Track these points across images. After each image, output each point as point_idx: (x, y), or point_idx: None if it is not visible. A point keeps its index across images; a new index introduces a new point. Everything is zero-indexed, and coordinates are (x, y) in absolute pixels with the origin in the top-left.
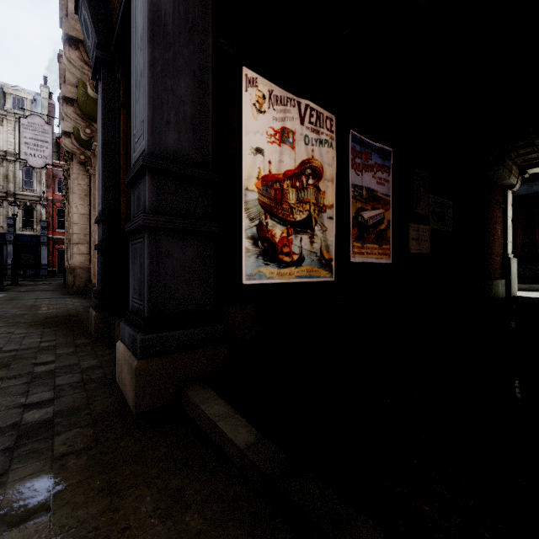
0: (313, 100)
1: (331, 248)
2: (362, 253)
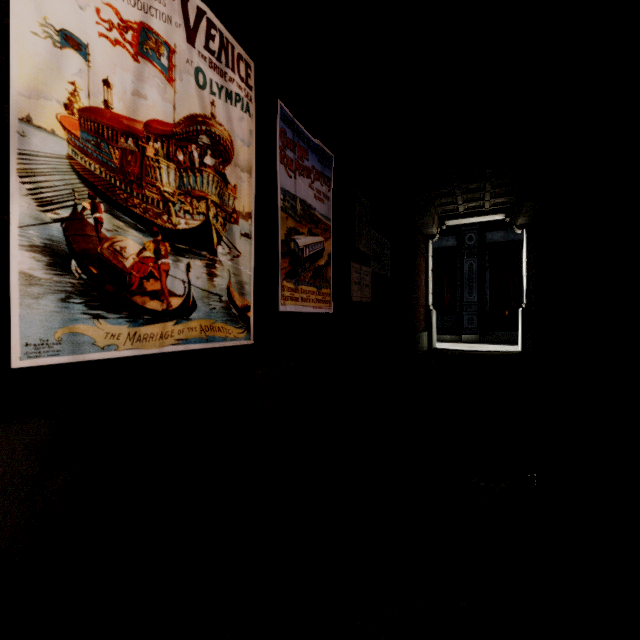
0: (214, 9)
1: (247, 287)
2: (296, 299)
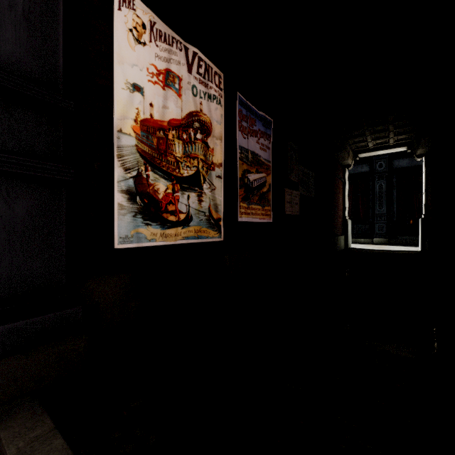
0: (202, 50)
1: (219, 207)
2: (248, 214)
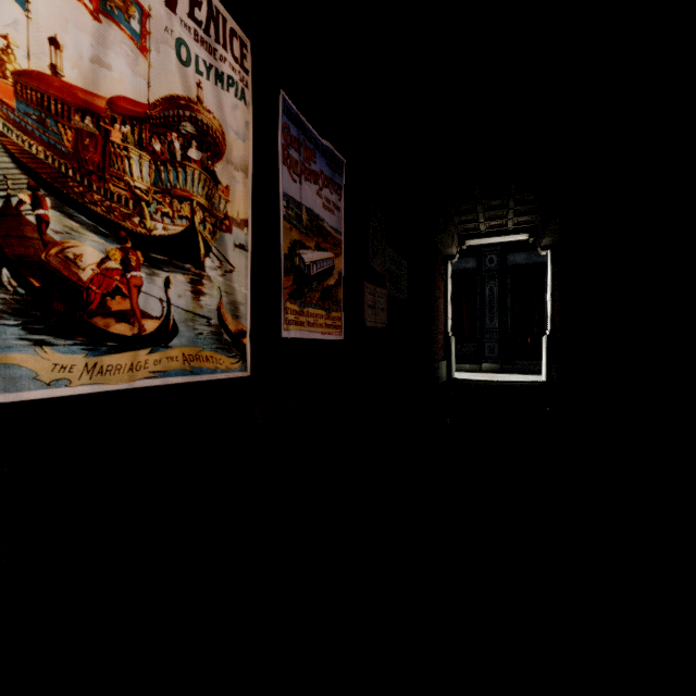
0: None
1: (243, 309)
2: (301, 324)
